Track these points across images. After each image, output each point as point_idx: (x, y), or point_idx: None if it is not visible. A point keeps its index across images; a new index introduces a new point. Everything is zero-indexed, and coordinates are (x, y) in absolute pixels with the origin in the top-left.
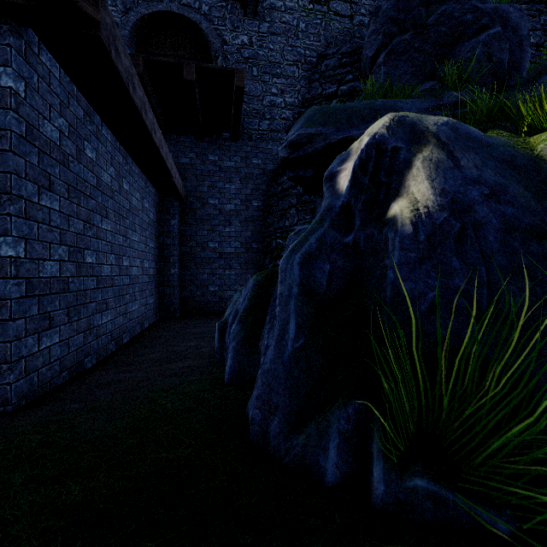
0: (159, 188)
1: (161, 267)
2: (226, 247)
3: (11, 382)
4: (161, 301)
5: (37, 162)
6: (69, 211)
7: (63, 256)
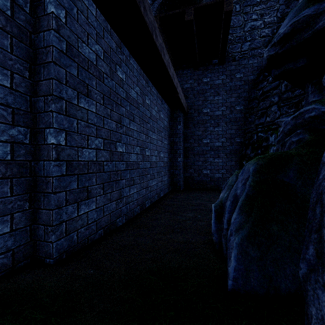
0: (170, 106)
1: (172, 157)
2: (215, 142)
3: (52, 241)
4: (171, 179)
5: (76, 74)
6: (104, 114)
7: (99, 146)
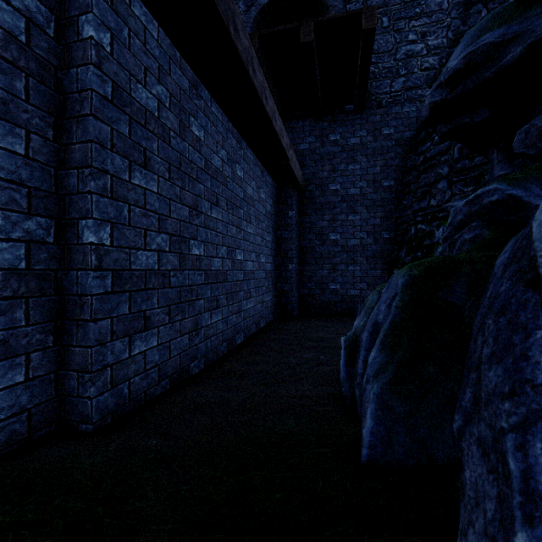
0: (277, 179)
1: (279, 263)
2: (350, 238)
3: (91, 396)
4: (278, 298)
5: (127, 133)
6: (171, 194)
7: (163, 246)
